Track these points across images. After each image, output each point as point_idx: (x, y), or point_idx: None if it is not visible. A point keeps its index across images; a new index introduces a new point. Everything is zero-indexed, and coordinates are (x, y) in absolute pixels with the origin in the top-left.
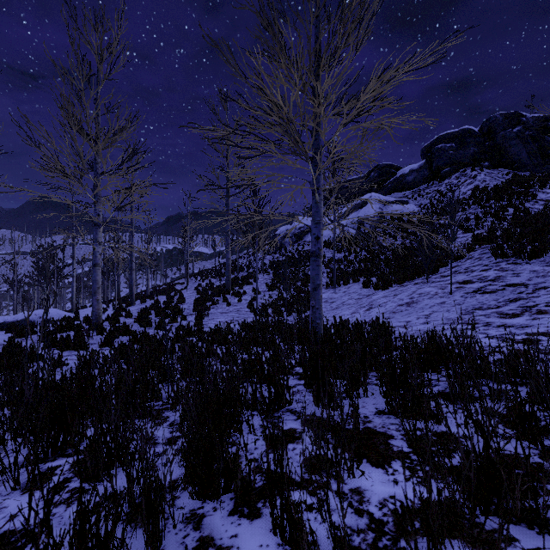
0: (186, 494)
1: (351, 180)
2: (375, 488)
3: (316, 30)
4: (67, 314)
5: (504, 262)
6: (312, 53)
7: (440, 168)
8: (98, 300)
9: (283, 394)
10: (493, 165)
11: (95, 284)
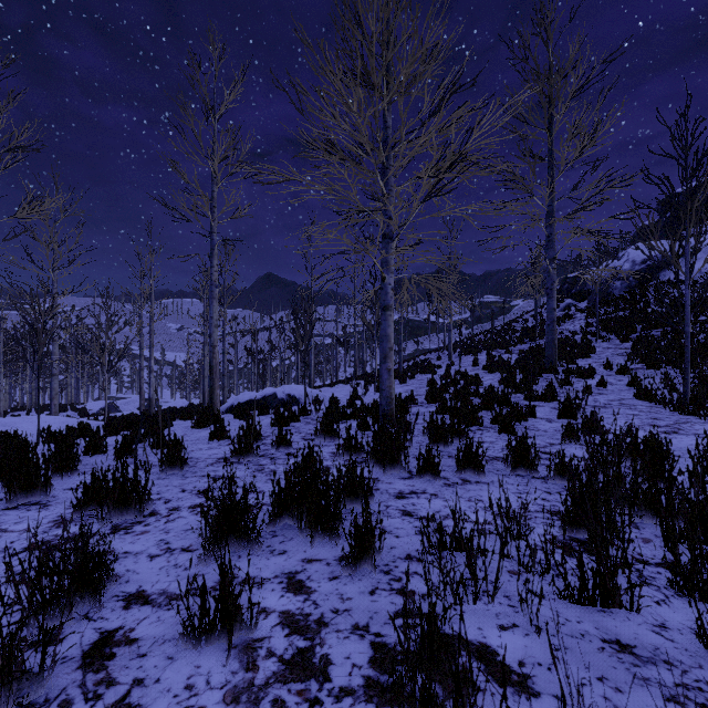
0: None
1: None
2: None
3: None
4: (316, 393)
5: None
6: None
7: None
8: (389, 370)
9: None
10: None
11: (385, 342)
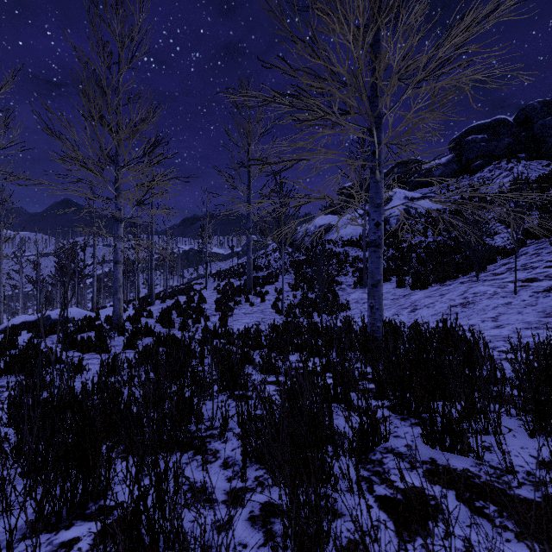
0: None
1: None
2: None
3: None
4: (88, 313)
5: None
6: None
7: (471, 162)
8: (119, 299)
9: (377, 425)
10: (530, 156)
11: (117, 283)
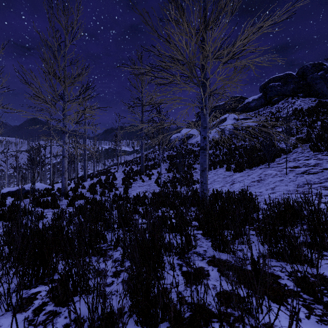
0: (132, 321)
1: (216, 106)
2: (283, 324)
3: (204, 3)
4: (47, 186)
5: (319, 154)
6: (202, 17)
7: (271, 98)
8: (65, 178)
9: (190, 241)
10: (305, 95)
11: (64, 168)
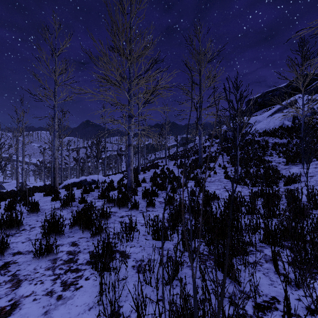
0: None
1: (275, 90)
2: None
3: None
4: (105, 178)
5: None
6: None
7: None
8: (131, 170)
9: None
10: None
11: (129, 159)
